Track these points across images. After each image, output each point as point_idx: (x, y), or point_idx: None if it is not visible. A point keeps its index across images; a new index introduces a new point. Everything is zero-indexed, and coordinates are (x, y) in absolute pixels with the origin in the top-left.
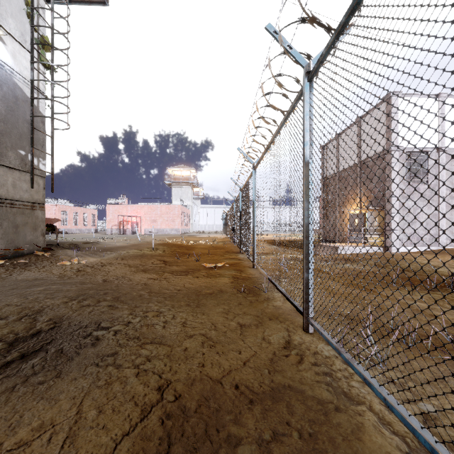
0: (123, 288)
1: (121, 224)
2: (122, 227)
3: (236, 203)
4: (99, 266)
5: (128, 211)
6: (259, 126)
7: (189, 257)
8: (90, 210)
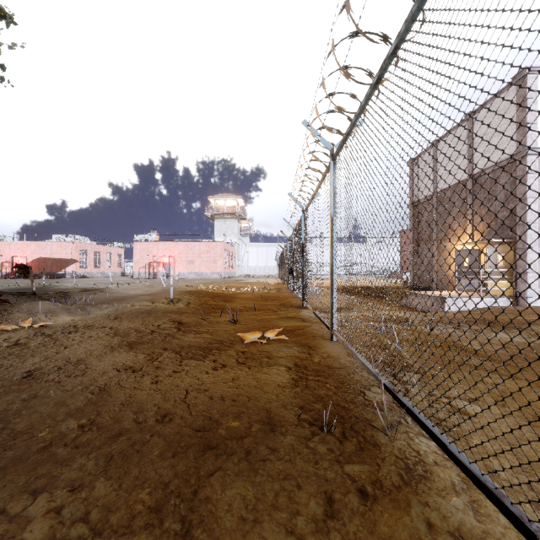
0: (37, 405)
1: (151, 266)
2: (152, 269)
3: (296, 233)
4: (64, 333)
5: (159, 249)
6: (348, 65)
7: (223, 315)
8: (115, 249)
